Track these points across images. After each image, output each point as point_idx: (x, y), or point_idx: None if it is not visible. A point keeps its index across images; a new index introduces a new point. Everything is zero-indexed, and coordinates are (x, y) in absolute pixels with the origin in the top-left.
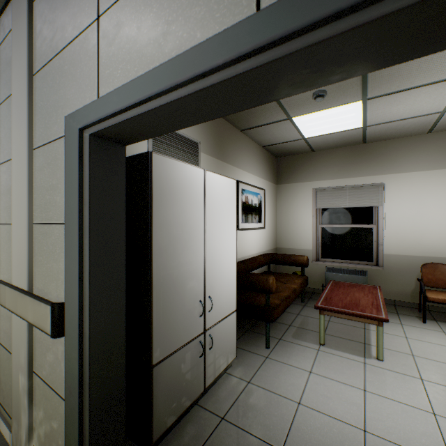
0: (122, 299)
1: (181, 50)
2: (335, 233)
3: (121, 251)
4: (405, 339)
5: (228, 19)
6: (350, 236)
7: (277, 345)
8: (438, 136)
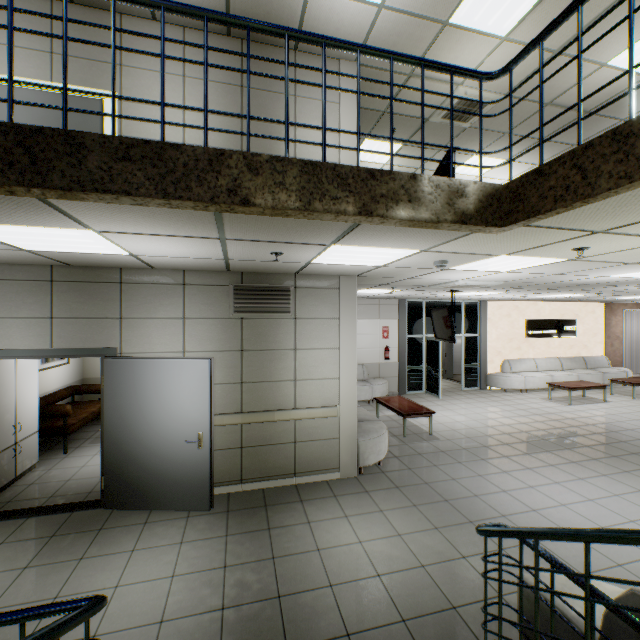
0: None
1: (26, 346)
2: None
3: None
4: None
5: (44, 345)
6: None
7: (75, 450)
8: None
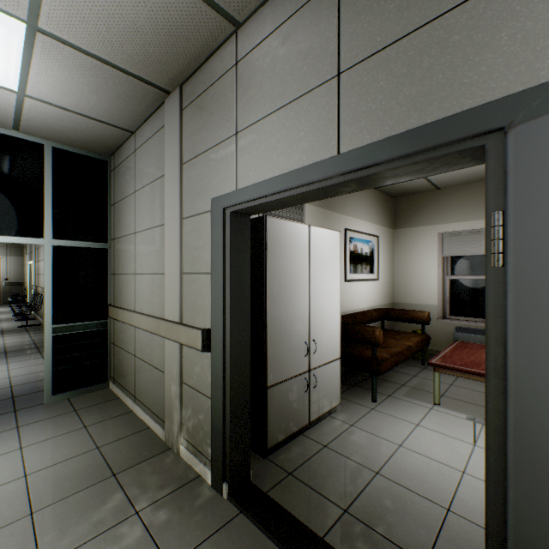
0: (249, 328)
1: (294, 166)
2: (467, 285)
3: (248, 293)
4: None
5: (322, 152)
6: None
7: (385, 401)
8: None
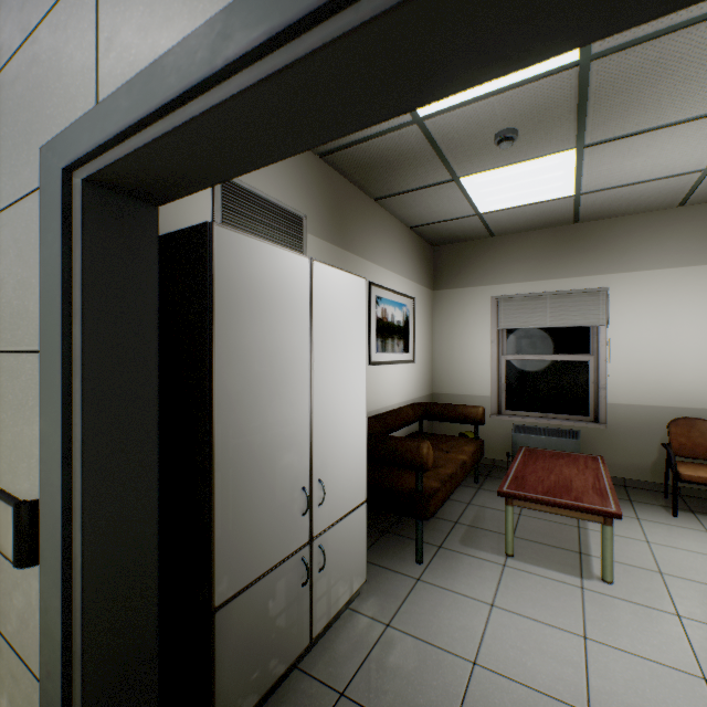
0: (152, 492)
1: None
2: (528, 369)
3: (149, 404)
4: (647, 544)
5: None
6: (553, 374)
7: (436, 558)
8: (696, 212)
